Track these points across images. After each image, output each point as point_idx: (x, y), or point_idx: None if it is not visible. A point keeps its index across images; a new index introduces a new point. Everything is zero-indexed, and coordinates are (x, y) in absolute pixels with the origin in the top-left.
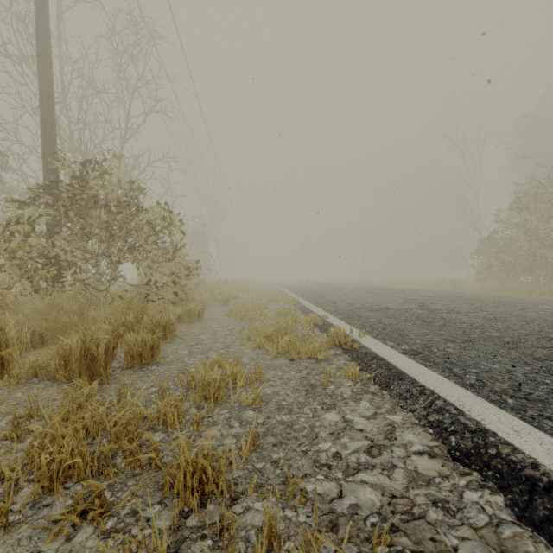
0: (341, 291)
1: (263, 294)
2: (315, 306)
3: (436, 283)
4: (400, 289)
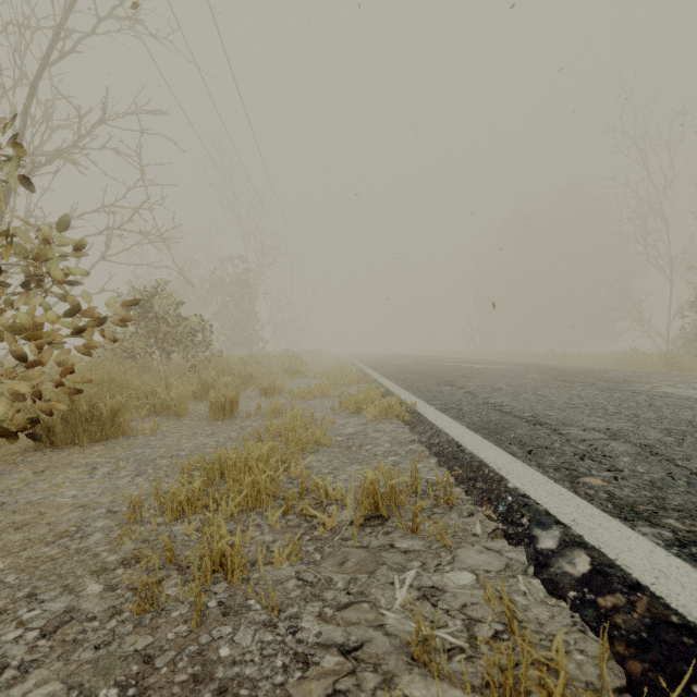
0: (492, 376)
1: (331, 380)
2: (504, 450)
3: (626, 359)
4: (606, 372)
